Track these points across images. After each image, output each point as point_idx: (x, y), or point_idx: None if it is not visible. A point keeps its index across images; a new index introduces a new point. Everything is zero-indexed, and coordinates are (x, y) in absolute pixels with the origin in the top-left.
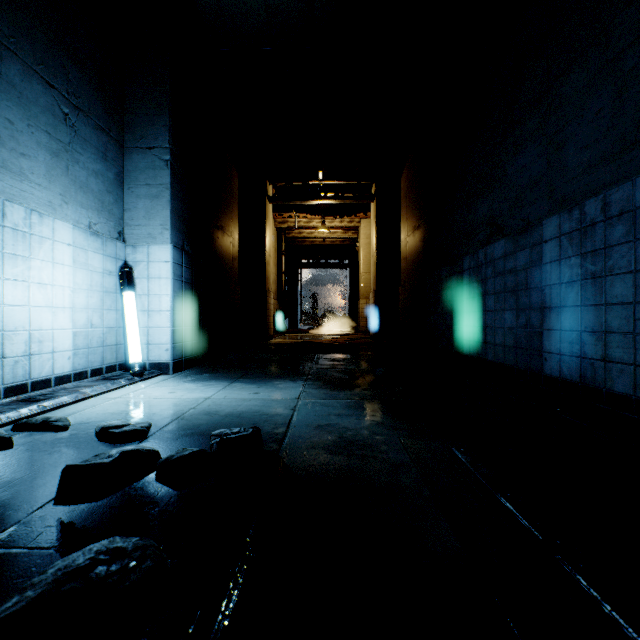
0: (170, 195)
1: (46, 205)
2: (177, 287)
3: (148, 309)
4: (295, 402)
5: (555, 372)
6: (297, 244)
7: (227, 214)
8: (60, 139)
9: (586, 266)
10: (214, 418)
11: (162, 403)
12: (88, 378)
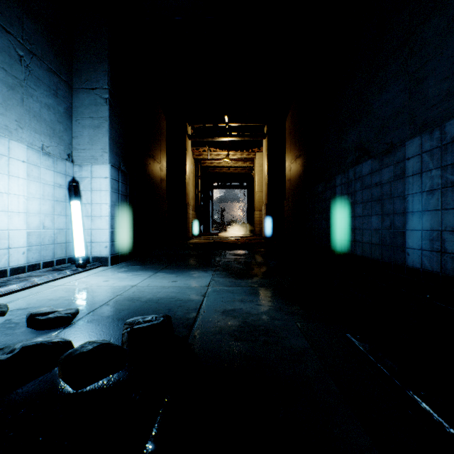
0: (109, 126)
1: (2, 128)
2: (114, 198)
3: (91, 215)
4: (205, 289)
5: (417, 264)
6: (209, 171)
7: (157, 146)
8: (15, 76)
9: (446, 176)
10: (136, 304)
11: (95, 290)
12: (41, 269)
